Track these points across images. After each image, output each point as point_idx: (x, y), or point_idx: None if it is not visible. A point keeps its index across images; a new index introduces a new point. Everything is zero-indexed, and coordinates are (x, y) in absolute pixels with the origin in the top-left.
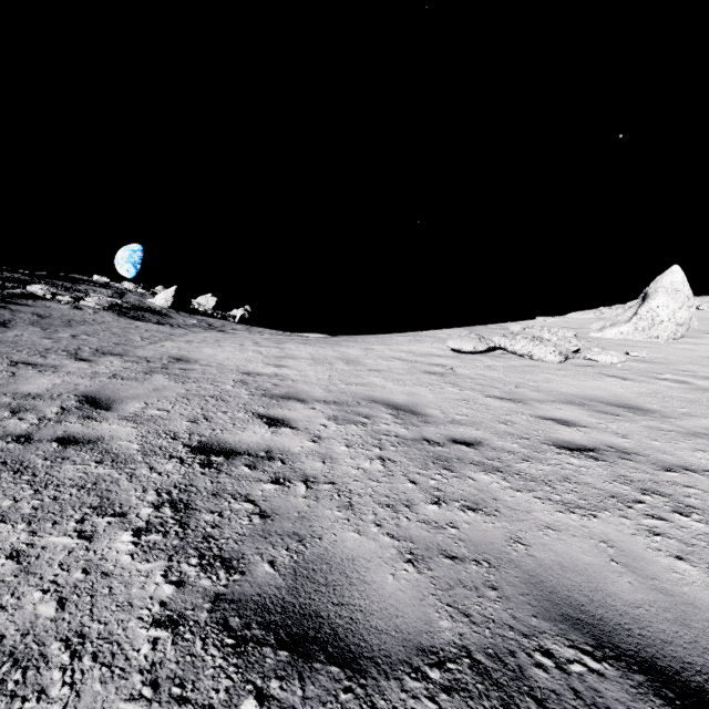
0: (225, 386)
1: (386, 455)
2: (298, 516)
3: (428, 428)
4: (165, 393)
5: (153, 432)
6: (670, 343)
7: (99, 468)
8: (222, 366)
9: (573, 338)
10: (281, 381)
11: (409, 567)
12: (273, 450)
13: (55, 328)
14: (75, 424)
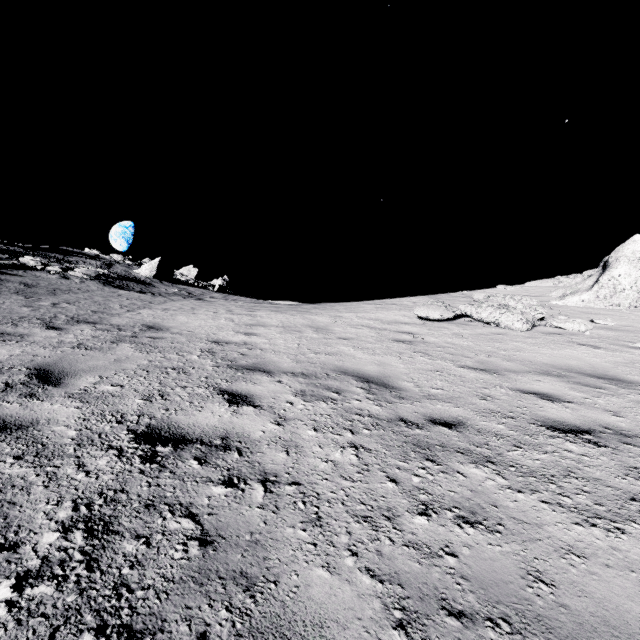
0: (191, 356)
1: (359, 442)
2: (250, 541)
3: (403, 404)
4: (125, 365)
5: (98, 413)
6: (632, 311)
7: (14, 466)
8: (192, 334)
9: (538, 306)
10: (250, 350)
11: (400, 639)
12: (230, 436)
13: (39, 296)
14: (13, 404)
